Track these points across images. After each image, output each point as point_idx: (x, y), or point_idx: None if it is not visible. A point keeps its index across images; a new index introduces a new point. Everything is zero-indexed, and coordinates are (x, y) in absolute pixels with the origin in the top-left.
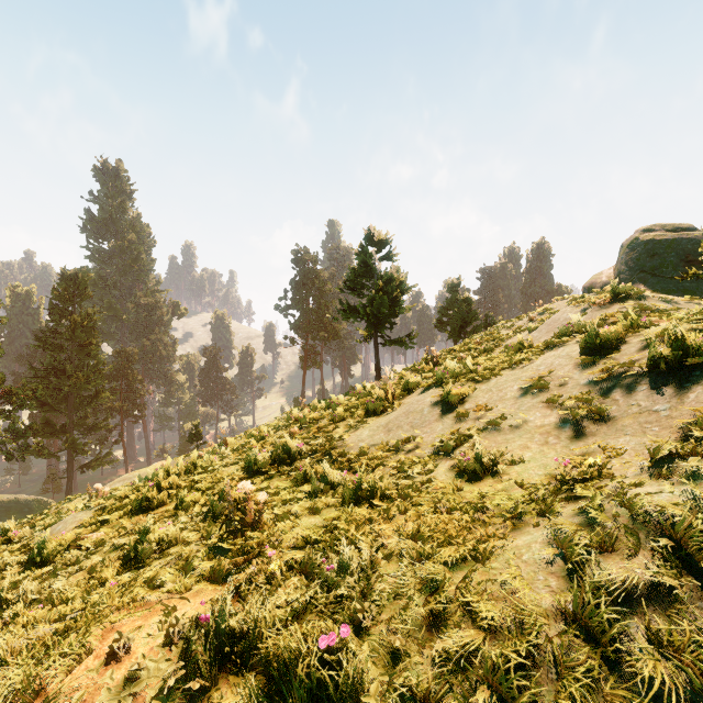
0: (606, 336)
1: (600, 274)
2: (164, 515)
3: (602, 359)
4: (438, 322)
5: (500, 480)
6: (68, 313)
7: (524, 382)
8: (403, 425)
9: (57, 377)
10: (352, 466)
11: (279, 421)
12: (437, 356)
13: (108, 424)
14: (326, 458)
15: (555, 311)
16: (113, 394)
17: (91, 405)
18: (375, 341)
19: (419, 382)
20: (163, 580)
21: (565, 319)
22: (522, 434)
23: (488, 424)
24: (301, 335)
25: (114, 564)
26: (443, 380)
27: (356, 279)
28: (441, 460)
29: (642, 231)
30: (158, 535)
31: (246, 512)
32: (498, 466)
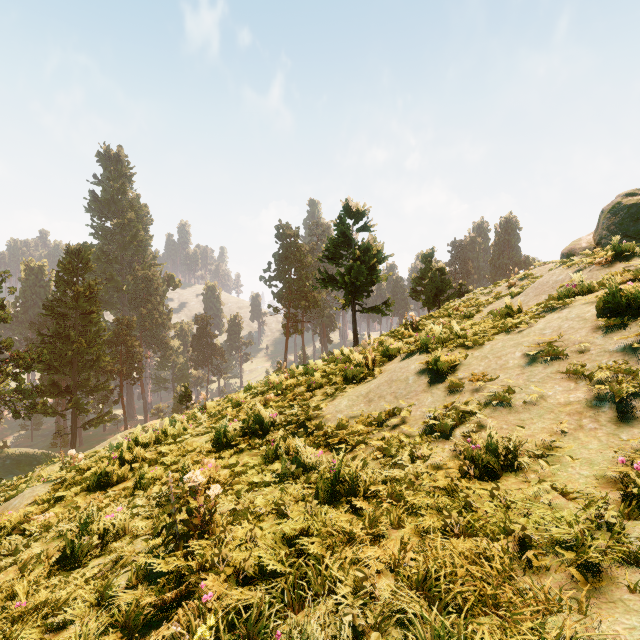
0: (636, 293)
1: (579, 240)
2: (120, 494)
3: (632, 321)
4: (413, 291)
5: (526, 480)
6: (72, 284)
7: (528, 348)
8: (386, 395)
9: (62, 342)
10: (328, 441)
11: (259, 385)
12: (417, 321)
13: (108, 385)
14: (301, 430)
15: (536, 276)
16: (113, 358)
17: (93, 368)
18: (352, 308)
19: (399, 348)
20: (64, 620)
21: (555, 281)
22: (541, 413)
23: (493, 399)
24: (284, 304)
25: (52, 557)
26: (428, 346)
27: (334, 249)
28: (436, 443)
29: (624, 195)
30: (105, 523)
31: (193, 512)
32: (519, 458)
